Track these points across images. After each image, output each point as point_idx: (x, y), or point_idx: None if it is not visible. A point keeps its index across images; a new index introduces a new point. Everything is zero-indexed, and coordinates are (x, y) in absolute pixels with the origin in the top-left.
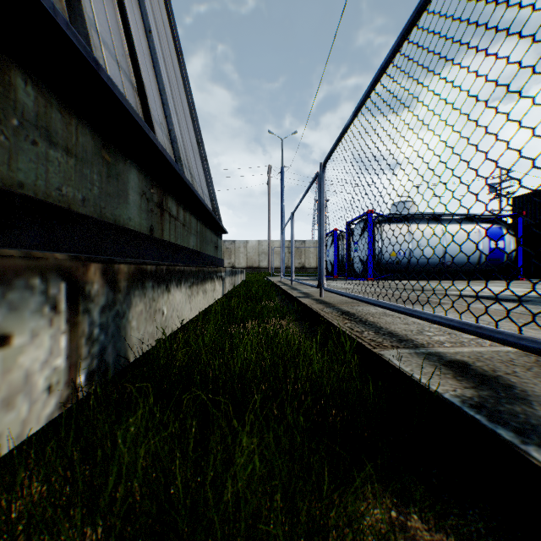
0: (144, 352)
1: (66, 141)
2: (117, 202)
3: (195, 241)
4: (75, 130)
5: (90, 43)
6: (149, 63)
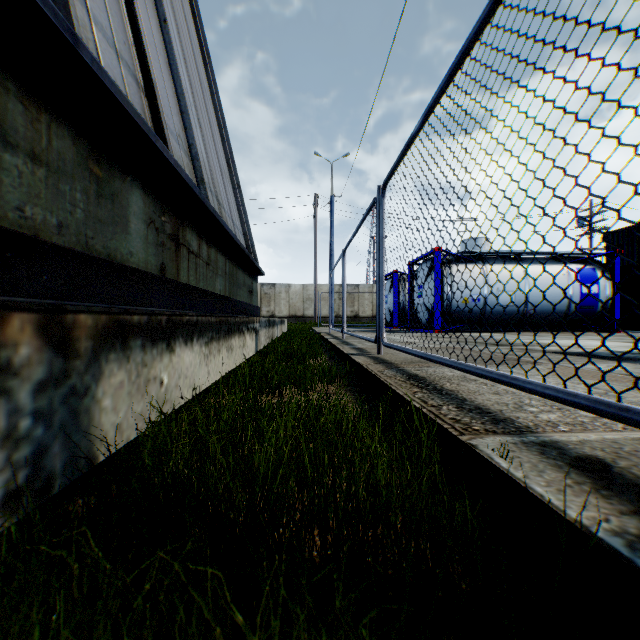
0: (132, 440)
1: (31, 143)
2: (113, 231)
3: (223, 284)
4: (46, 130)
5: (71, 14)
6: (163, 60)
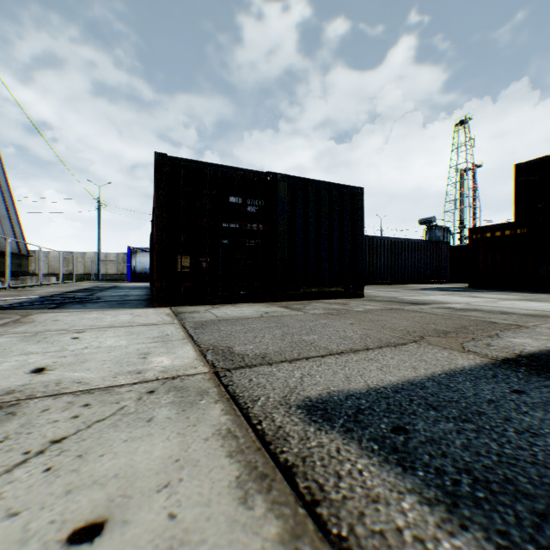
0: None
1: None
2: None
3: None
4: None
5: None
6: None
